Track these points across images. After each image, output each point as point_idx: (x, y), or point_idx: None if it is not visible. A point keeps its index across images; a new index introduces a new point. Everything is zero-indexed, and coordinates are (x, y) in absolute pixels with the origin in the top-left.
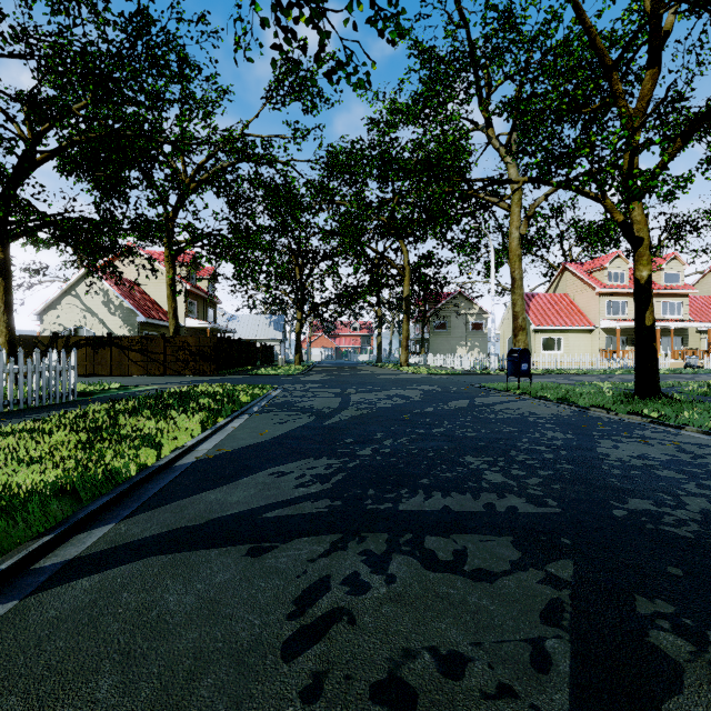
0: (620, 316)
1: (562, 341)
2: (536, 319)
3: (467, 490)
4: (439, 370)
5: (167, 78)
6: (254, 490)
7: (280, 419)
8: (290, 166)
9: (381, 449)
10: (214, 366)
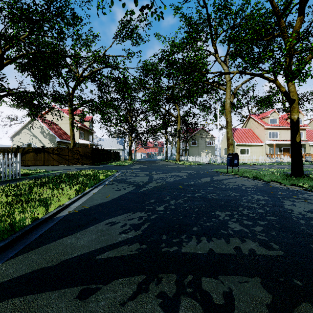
0: (275, 138)
1: (249, 150)
2: (237, 140)
3: (221, 236)
4: (194, 163)
5: (64, 22)
6: (95, 236)
7: (118, 188)
8: (126, 69)
9: (169, 206)
10: (91, 161)
